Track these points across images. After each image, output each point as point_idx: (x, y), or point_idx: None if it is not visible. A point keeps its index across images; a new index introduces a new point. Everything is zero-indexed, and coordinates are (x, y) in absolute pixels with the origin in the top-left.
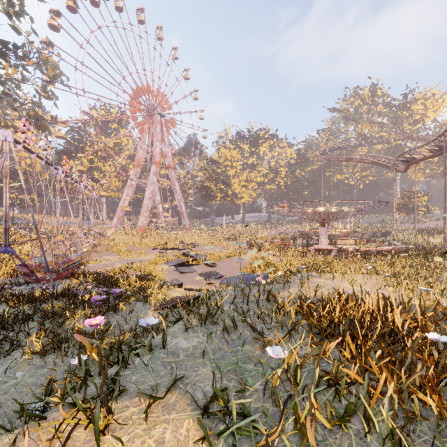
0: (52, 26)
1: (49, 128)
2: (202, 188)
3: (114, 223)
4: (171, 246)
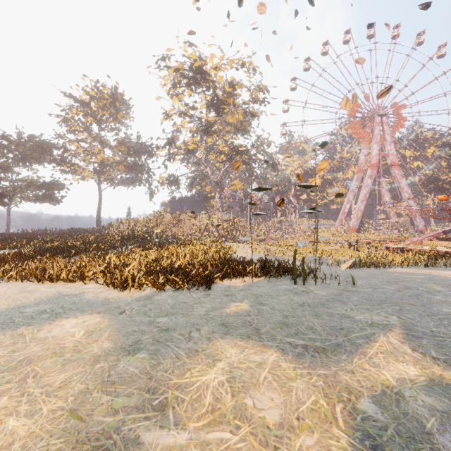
0: (286, 101)
1: (277, 169)
2: (429, 182)
3: (336, 224)
4: (326, 241)
